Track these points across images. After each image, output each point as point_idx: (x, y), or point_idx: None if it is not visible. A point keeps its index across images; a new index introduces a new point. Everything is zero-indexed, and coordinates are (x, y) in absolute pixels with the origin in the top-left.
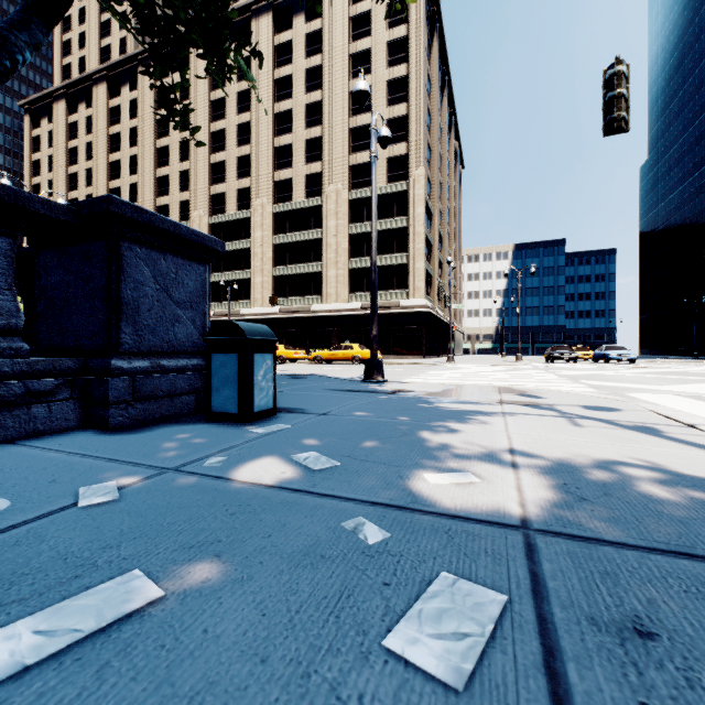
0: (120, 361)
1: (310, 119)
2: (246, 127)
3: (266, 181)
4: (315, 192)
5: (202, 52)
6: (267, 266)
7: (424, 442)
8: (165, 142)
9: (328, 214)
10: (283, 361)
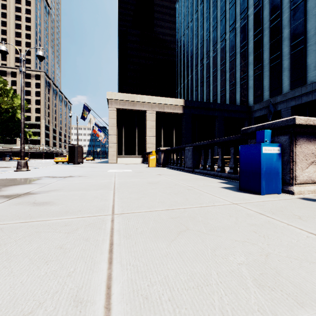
0: None
1: None
2: None
3: None
4: None
5: None
6: None
7: None
8: None
9: None
10: None
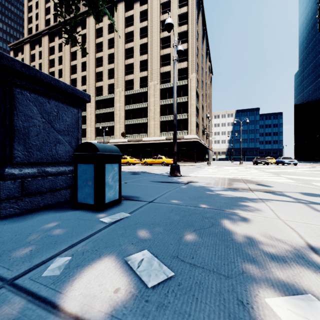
0: (13, 169)
1: (141, 51)
2: (112, 55)
3: (121, 80)
4: (144, 85)
5: (91, 21)
6: (122, 119)
7: (232, 234)
8: (75, 63)
9: (150, 95)
10: (129, 164)
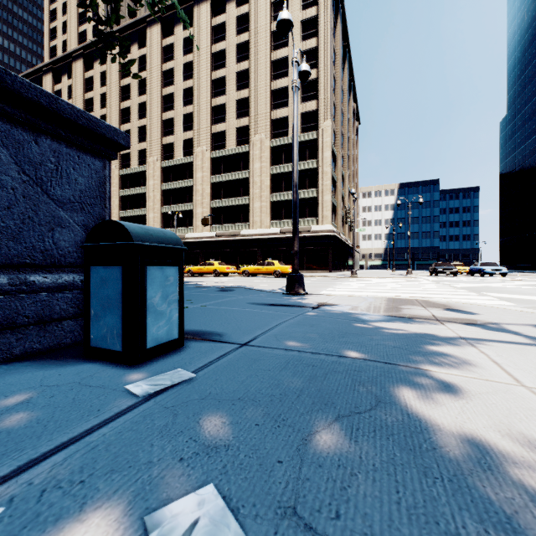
0: None
1: (239, 84)
2: (189, 91)
3: (205, 133)
4: (244, 141)
5: (155, 33)
6: (206, 199)
7: (428, 430)
8: (127, 104)
9: (254, 158)
10: (218, 275)
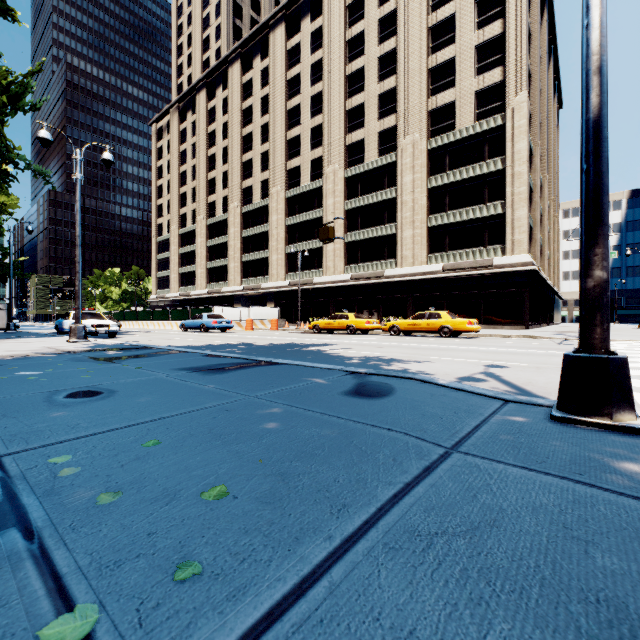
0: None
1: (382, 72)
2: (318, 97)
3: (337, 146)
4: (388, 148)
5: (279, 36)
6: (338, 232)
7: None
8: (249, 129)
9: (403, 169)
10: (353, 332)
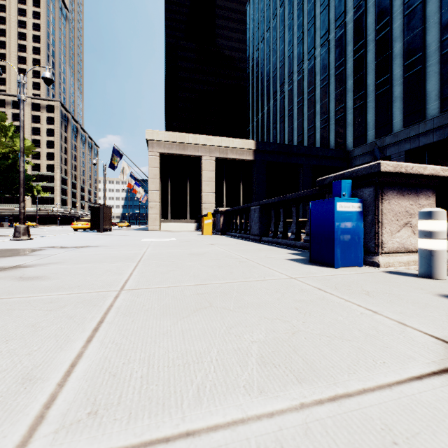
0: None
1: None
2: None
3: None
4: None
5: None
6: None
7: None
8: None
9: None
10: None
